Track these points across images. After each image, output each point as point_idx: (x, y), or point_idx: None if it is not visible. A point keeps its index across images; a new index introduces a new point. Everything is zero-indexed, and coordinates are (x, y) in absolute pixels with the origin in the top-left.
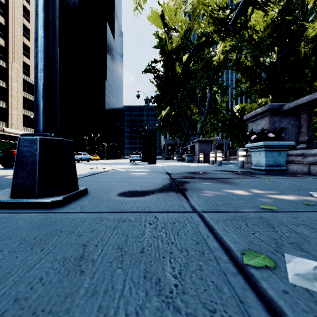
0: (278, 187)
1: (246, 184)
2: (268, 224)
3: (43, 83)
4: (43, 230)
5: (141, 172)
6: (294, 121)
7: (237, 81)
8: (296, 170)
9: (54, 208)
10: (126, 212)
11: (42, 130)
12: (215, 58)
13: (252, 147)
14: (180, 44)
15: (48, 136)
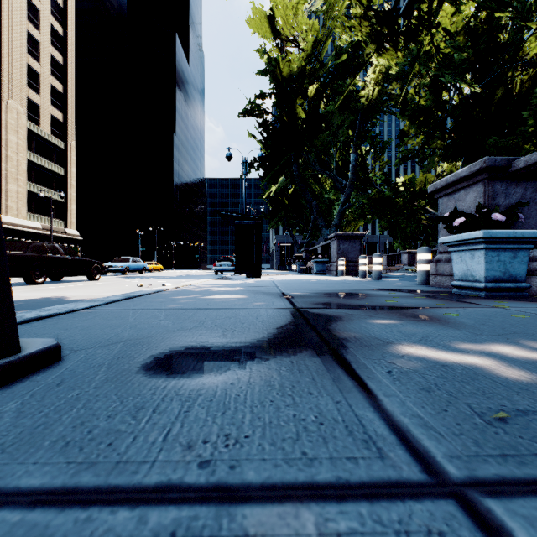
0: None
1: (480, 325)
2: None
3: None
4: None
5: (231, 293)
6: (534, 192)
7: (402, 134)
8: None
9: None
10: (115, 500)
11: None
12: (365, 92)
13: (456, 243)
14: (303, 66)
15: None
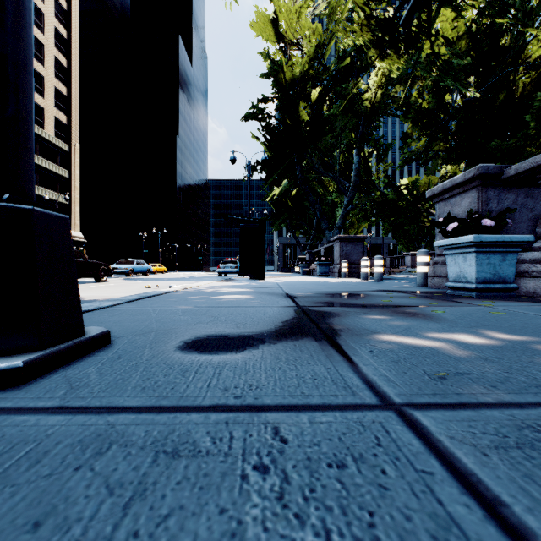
0: (533, 326)
1: (459, 320)
2: None
3: None
4: None
5: (238, 294)
6: (525, 198)
7: (405, 136)
8: (534, 289)
9: None
10: (188, 410)
11: None
12: (368, 94)
13: (450, 247)
14: (306, 70)
15: None
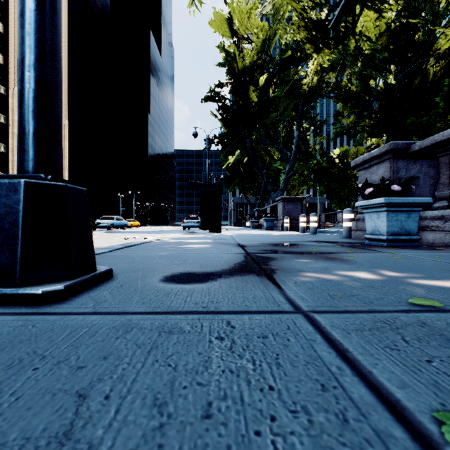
0: (419, 266)
1: (366, 262)
2: (444, 338)
3: (33, 90)
4: (9, 353)
5: (200, 244)
6: (428, 168)
7: (337, 114)
8: (433, 240)
9: (48, 305)
10: (174, 313)
11: (32, 169)
12: (306, 80)
13: (367, 207)
14: (255, 60)
15: (41, 180)
